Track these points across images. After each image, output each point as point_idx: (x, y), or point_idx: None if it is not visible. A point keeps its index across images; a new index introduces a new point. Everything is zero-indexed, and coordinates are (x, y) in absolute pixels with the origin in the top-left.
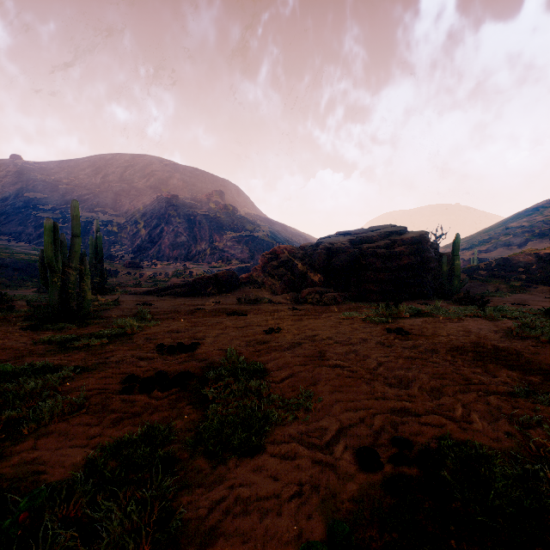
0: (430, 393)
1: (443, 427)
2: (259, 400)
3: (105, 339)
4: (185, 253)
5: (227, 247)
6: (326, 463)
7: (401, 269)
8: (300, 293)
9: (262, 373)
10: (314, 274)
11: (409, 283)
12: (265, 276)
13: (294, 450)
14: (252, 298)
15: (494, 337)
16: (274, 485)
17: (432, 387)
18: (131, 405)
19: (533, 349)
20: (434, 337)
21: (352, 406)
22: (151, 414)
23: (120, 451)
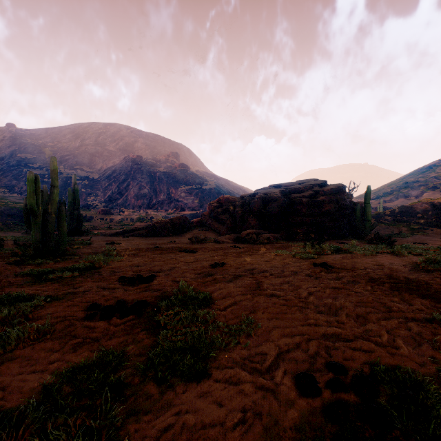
0: (356, 319)
1: (373, 352)
2: (205, 327)
3: (76, 272)
4: (147, 203)
5: (181, 197)
6: (268, 389)
7: (323, 214)
8: (240, 234)
9: (208, 301)
10: (252, 219)
11: (329, 226)
12: (211, 220)
13: (237, 375)
14: (201, 238)
15: (404, 270)
16: (219, 412)
17: (358, 314)
18: (92, 331)
19: (439, 280)
20: (353, 270)
21: (289, 331)
22: (109, 340)
23: (75, 377)
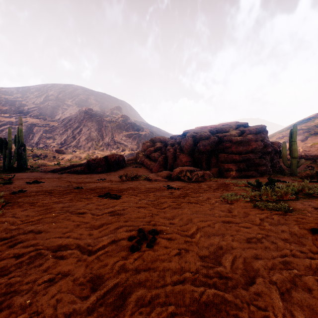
0: None
1: None
2: None
3: None
4: (95, 145)
5: (122, 140)
6: None
7: (250, 152)
8: (171, 171)
9: None
10: (183, 156)
11: (257, 163)
12: (144, 158)
13: None
14: (131, 176)
15: None
16: None
17: None
18: None
19: None
20: None
21: None
22: None
23: None
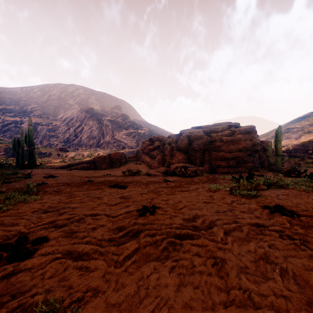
0: None
1: None
2: None
3: None
4: (96, 143)
5: (122, 139)
6: None
7: (240, 150)
8: (169, 167)
9: None
10: (179, 154)
11: (246, 160)
12: (144, 156)
13: None
14: (133, 172)
15: None
16: None
17: None
18: None
19: None
20: None
21: None
22: None
23: None
